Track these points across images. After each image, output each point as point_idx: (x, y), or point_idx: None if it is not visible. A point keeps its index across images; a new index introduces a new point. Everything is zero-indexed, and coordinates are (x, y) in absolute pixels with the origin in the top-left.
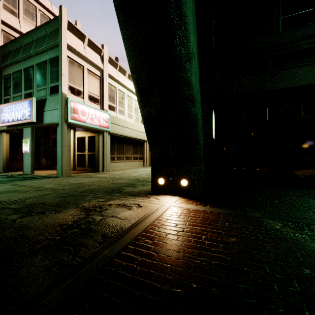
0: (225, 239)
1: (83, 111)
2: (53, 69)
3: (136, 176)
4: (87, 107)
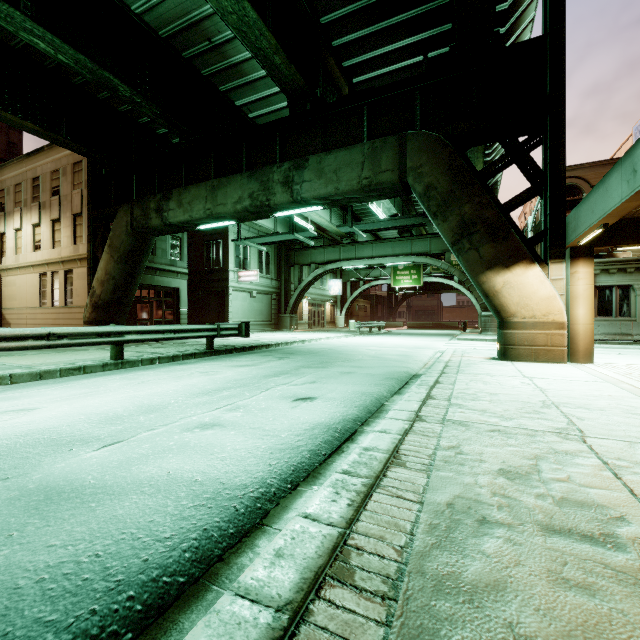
0: None
1: None
2: None
3: None
4: None
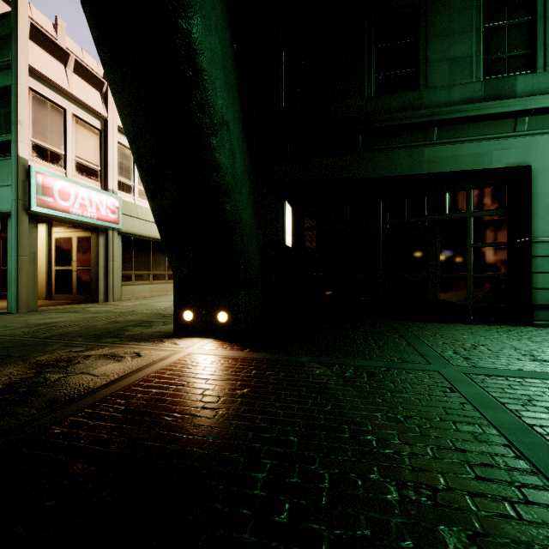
0: (233, 391)
1: (64, 192)
2: (0, 110)
3: (163, 309)
4: (72, 184)
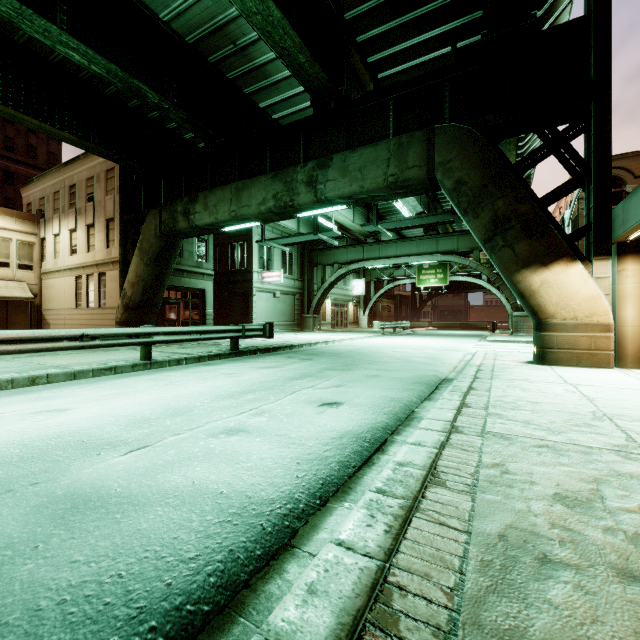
0: None
1: None
2: None
3: None
4: None
